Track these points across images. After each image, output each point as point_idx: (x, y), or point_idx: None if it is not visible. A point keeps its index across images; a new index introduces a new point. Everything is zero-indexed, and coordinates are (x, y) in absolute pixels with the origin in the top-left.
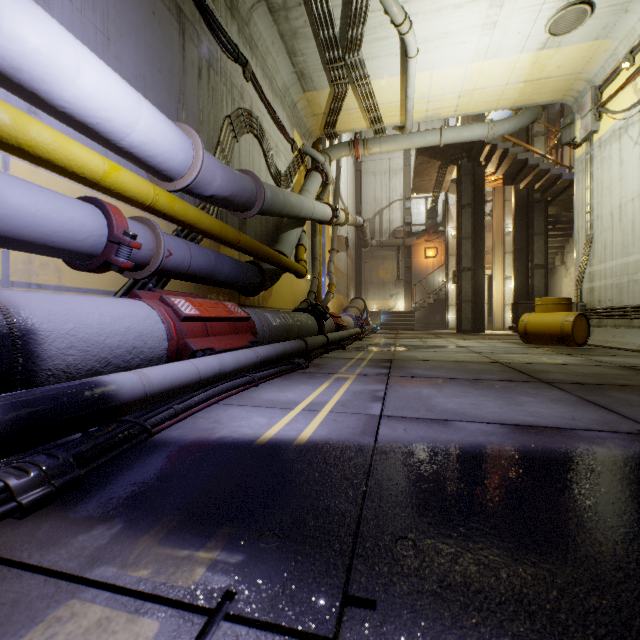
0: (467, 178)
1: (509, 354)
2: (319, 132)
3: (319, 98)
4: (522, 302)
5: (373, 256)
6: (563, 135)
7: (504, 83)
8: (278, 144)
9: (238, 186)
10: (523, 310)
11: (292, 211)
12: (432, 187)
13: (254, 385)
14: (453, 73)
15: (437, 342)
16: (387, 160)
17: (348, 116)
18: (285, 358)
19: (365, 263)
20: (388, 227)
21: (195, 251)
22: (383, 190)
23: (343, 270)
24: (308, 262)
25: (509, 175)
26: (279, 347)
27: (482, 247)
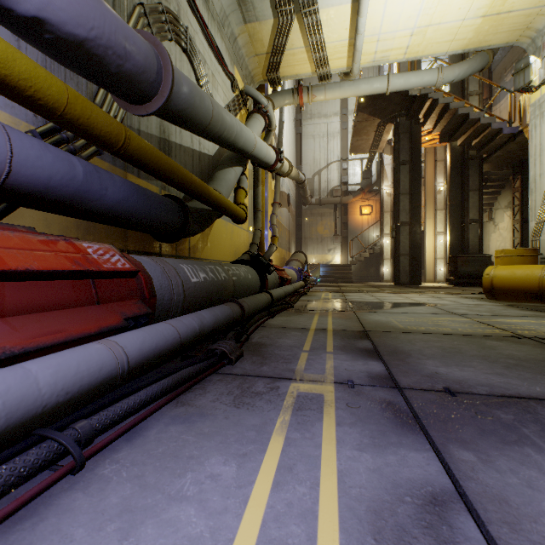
0: (405, 136)
1: (506, 318)
2: (262, 77)
3: (262, 32)
4: (461, 255)
5: (312, 213)
6: (516, 81)
7: (461, 17)
8: (215, 74)
9: (110, 28)
10: (462, 263)
11: (226, 132)
12: (369, 147)
13: (60, 476)
14: (409, 1)
15: (391, 297)
16: (325, 124)
17: (292, 57)
18: (202, 339)
19: (305, 220)
20: (326, 186)
21: (27, 147)
22: (321, 152)
23: (285, 225)
24: (250, 213)
25: (447, 132)
26: (189, 323)
27: (419, 203)
